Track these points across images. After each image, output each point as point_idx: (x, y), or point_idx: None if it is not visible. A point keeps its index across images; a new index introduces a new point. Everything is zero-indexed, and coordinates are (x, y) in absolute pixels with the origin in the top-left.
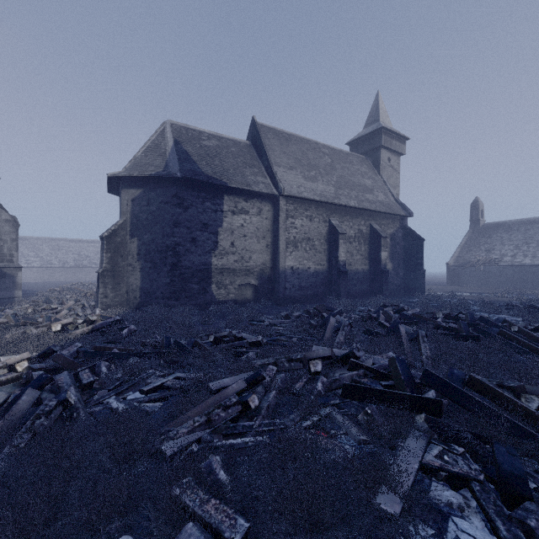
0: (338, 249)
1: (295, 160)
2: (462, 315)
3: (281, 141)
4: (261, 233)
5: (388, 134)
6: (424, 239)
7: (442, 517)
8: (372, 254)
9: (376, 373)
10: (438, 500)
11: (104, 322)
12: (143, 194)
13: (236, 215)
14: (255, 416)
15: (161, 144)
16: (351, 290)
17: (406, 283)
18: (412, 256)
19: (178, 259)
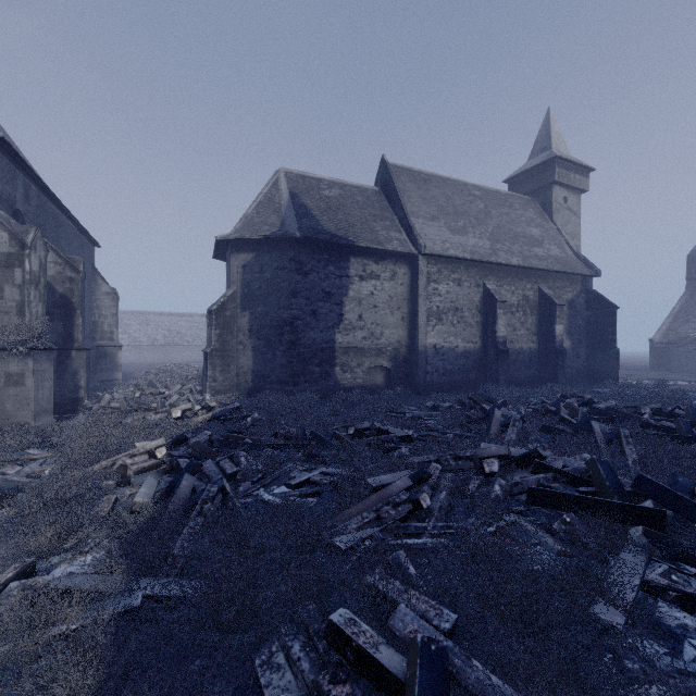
0: (497, 322)
1: (437, 208)
2: (680, 411)
3: (419, 184)
4: (395, 303)
5: (564, 165)
6: (617, 307)
7: (675, 639)
8: (542, 328)
9: (569, 477)
10: (671, 616)
11: (225, 409)
12: (256, 259)
13: (364, 280)
14: (427, 517)
15: (275, 198)
16: (513, 376)
17: (590, 367)
18: (599, 330)
19: (296, 336)
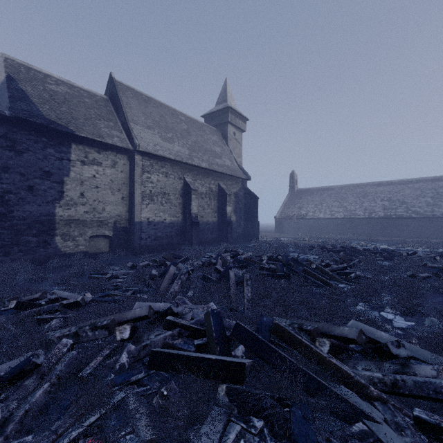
0: (191, 203)
1: (153, 121)
2: (280, 257)
3: (140, 101)
4: (116, 185)
5: (234, 113)
6: (258, 198)
7: None
8: (220, 208)
9: (191, 330)
10: None
11: None
12: None
13: (86, 165)
14: None
15: None
16: (203, 239)
17: (246, 232)
18: (250, 210)
19: (7, 209)
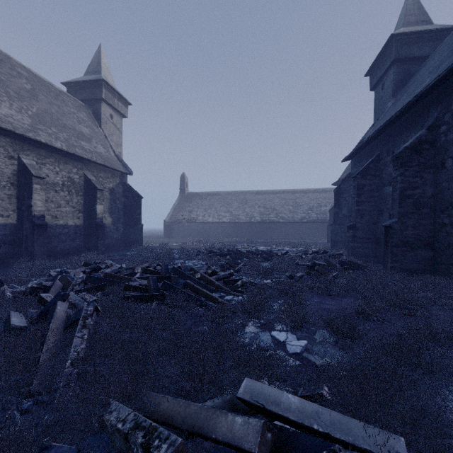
0: (32, 196)
1: None
2: (160, 267)
3: None
4: None
5: (110, 90)
6: (142, 197)
7: None
8: (87, 207)
9: None
10: None
11: None
12: None
13: None
14: None
15: None
16: (58, 248)
17: (126, 237)
18: (132, 211)
19: None
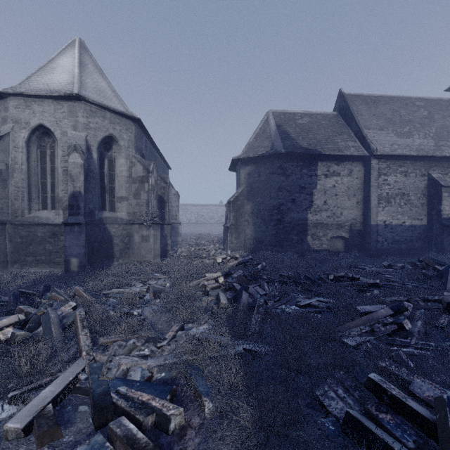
0: (442, 203)
1: (385, 120)
2: None
3: (369, 104)
4: (351, 192)
5: None
6: None
7: None
8: None
9: None
10: None
11: (244, 259)
12: (255, 169)
13: (328, 177)
14: (408, 336)
15: (266, 129)
16: None
17: None
18: None
19: (281, 216)
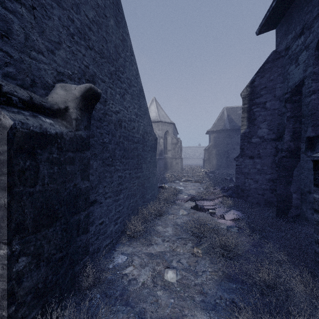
0: None
1: None
2: None
3: None
4: None
5: None
6: None
7: None
8: None
9: None
10: None
11: (211, 170)
12: (217, 135)
13: None
14: None
15: (222, 117)
16: None
17: None
18: None
19: (228, 155)
